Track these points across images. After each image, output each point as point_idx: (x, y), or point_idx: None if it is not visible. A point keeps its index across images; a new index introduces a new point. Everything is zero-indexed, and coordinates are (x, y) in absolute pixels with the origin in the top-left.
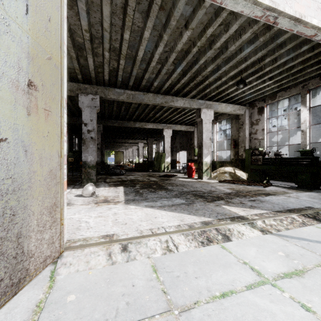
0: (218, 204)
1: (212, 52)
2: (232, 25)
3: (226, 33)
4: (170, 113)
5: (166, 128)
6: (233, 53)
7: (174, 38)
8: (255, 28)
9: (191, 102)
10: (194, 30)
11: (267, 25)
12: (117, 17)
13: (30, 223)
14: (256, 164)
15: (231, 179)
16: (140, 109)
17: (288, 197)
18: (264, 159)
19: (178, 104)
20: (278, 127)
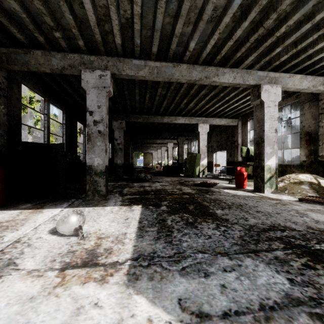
0: None
1: None
2: None
3: None
4: (208, 101)
5: (201, 123)
6: None
7: None
8: None
9: (245, 75)
10: None
11: None
12: None
13: None
14: None
15: (320, 196)
16: (169, 98)
17: None
18: None
19: (225, 79)
20: None
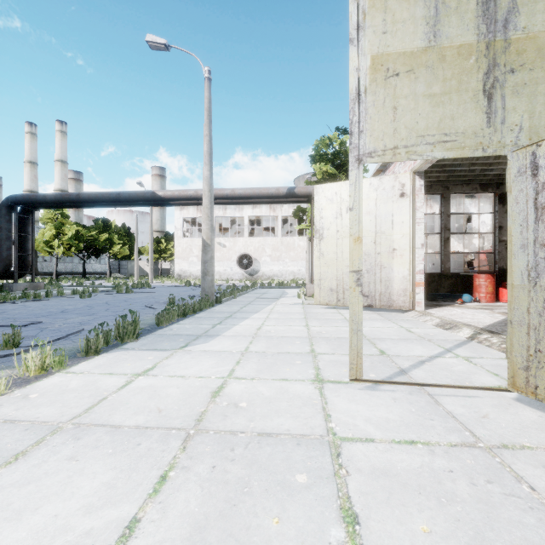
0: None
1: None
2: None
3: None
4: None
5: None
6: None
7: None
8: None
9: None
10: None
11: None
12: None
13: (394, 291)
14: None
15: None
16: None
17: None
18: None
19: None
20: None
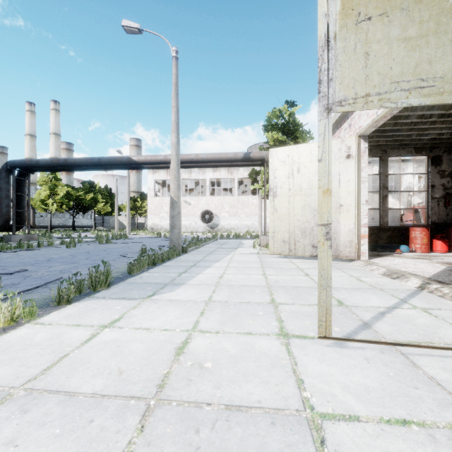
0: None
1: None
2: None
3: None
4: None
5: None
6: None
7: None
8: None
9: None
10: None
11: None
12: None
13: (341, 243)
14: None
15: None
16: None
17: None
18: None
19: None
20: None
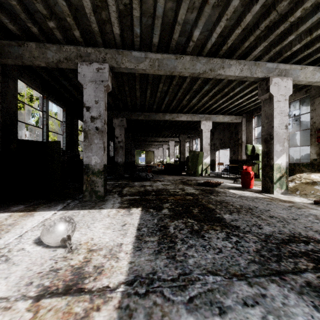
0: None
1: None
2: None
3: None
4: (211, 97)
5: (204, 120)
6: None
7: None
8: None
9: (253, 68)
10: None
11: None
12: None
13: None
14: None
15: None
16: (171, 94)
17: None
18: None
19: (232, 71)
20: None
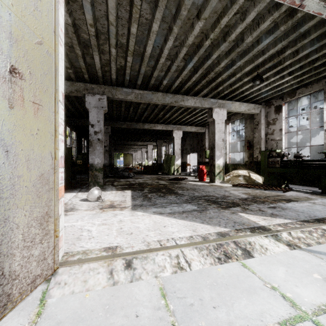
0: (234, 211)
1: (226, 45)
2: (250, 13)
3: (242, 22)
4: (180, 113)
5: (176, 129)
6: (250, 46)
7: (184, 30)
8: (276, 15)
9: (202, 101)
10: (207, 21)
11: (289, 11)
12: (123, 9)
13: (14, 238)
14: (273, 167)
15: (246, 183)
16: (149, 110)
17: (313, 204)
18: (283, 161)
19: (189, 103)
20: (296, 127)
